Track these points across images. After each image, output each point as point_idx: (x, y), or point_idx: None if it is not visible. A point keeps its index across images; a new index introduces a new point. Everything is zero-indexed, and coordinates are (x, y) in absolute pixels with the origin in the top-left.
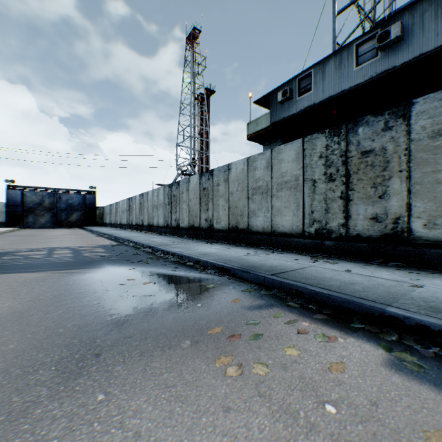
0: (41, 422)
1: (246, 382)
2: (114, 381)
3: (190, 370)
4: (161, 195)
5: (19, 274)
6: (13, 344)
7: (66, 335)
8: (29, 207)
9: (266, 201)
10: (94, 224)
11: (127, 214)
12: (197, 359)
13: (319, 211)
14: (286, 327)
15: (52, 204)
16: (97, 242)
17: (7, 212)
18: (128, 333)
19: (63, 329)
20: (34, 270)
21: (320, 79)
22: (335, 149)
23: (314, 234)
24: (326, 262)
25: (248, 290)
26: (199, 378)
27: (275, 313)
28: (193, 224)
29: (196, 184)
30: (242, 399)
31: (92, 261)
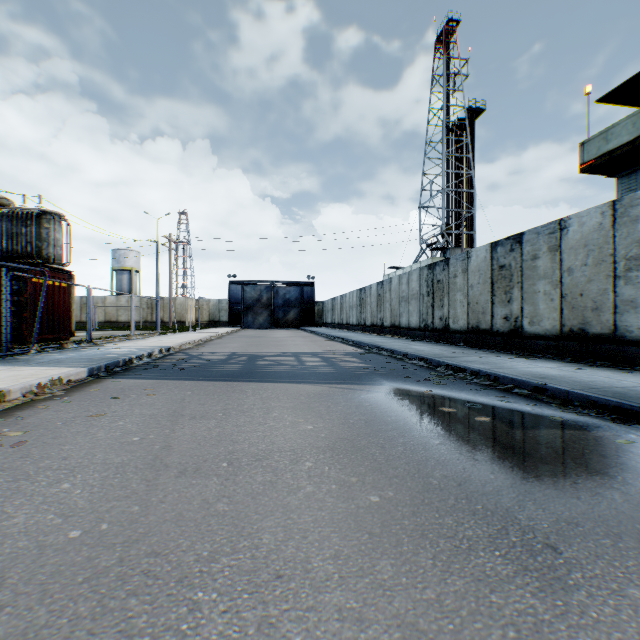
0: None
1: None
2: None
3: None
4: (415, 281)
5: (293, 385)
6: (389, 491)
7: (450, 491)
8: (248, 304)
9: None
10: (312, 323)
11: (357, 311)
12: None
13: None
14: None
15: (269, 300)
16: (336, 348)
17: (229, 310)
18: (560, 513)
19: (433, 479)
20: (304, 381)
21: None
22: None
23: None
24: None
25: None
26: None
27: None
28: (477, 325)
29: (483, 260)
30: None
31: (358, 374)
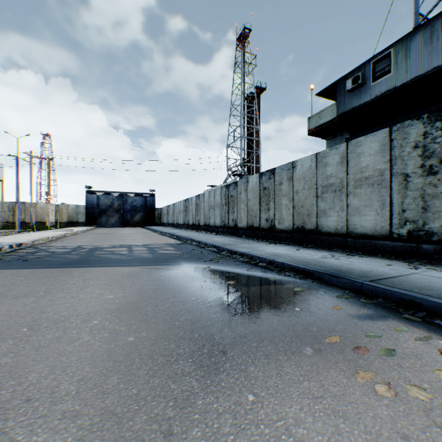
0: (208, 414)
1: (408, 407)
2: (255, 382)
3: (331, 382)
4: (218, 195)
5: (115, 268)
6: (144, 332)
7: (184, 328)
8: (102, 209)
9: (340, 199)
10: (153, 223)
11: (183, 214)
12: (331, 370)
13: (413, 210)
14: (419, 344)
15: (119, 206)
16: (163, 241)
17: (86, 213)
18: (240, 332)
19: (178, 322)
20: (125, 264)
21: (402, 58)
22: (436, 136)
23: (405, 236)
24: (429, 270)
25: (343, 296)
26: (346, 393)
27: (394, 326)
28: (252, 224)
29: (255, 183)
30: (416, 427)
31: (168, 258)
